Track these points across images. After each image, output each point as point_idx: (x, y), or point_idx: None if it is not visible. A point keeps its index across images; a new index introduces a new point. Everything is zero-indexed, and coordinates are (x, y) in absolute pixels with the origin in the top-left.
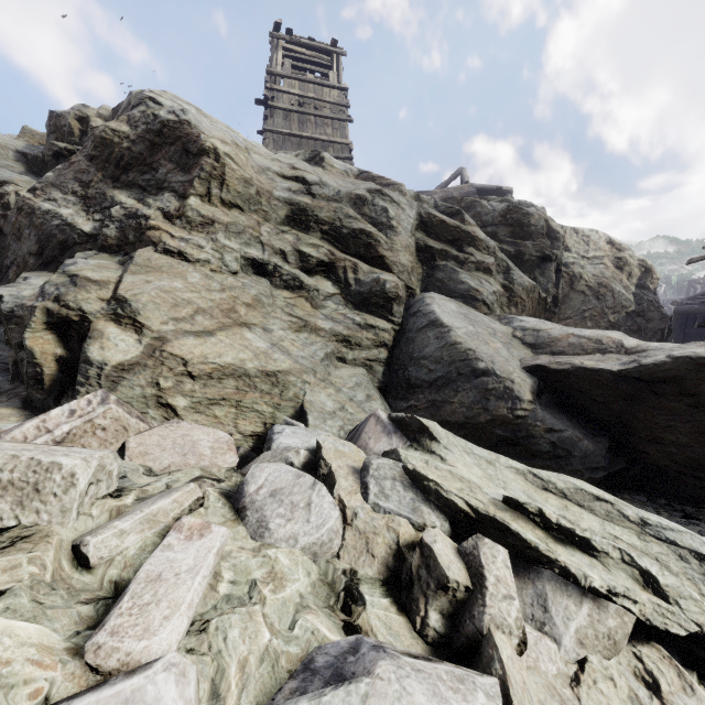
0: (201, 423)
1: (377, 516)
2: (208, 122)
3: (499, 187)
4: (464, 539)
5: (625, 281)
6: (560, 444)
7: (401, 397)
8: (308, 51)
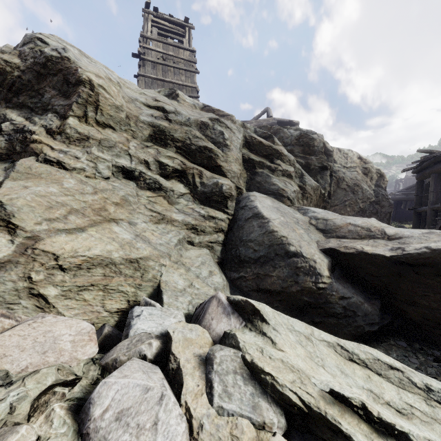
0: (71, 307)
1: (221, 421)
2: (87, 61)
3: (291, 121)
4: (297, 429)
5: (368, 182)
6: (348, 307)
7: (234, 269)
8: (169, 24)
